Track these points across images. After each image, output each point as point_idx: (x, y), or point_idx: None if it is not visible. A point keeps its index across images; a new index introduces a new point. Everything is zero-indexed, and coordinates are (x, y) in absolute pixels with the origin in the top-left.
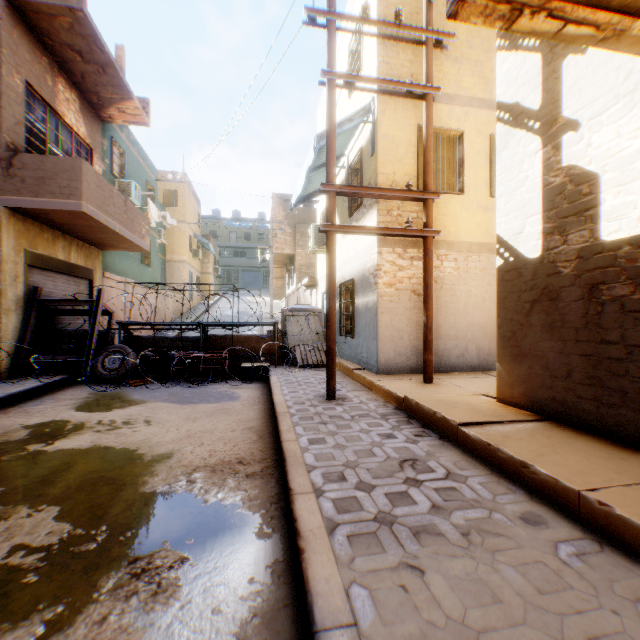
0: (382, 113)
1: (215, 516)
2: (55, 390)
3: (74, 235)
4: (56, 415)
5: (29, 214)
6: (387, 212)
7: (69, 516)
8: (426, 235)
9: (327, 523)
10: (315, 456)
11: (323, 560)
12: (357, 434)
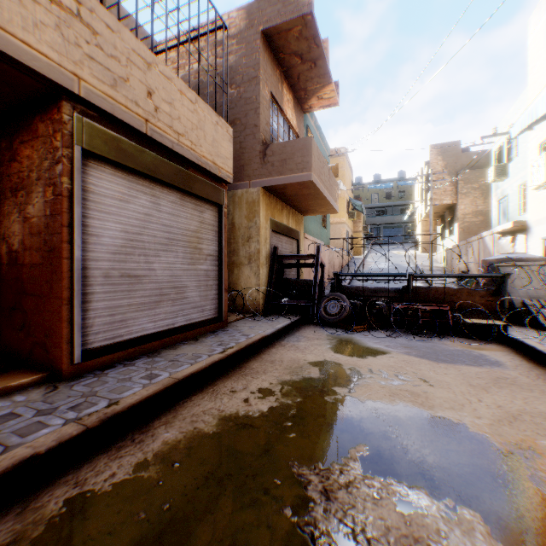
0: None
1: None
2: (296, 328)
3: (291, 205)
4: (321, 354)
5: (272, 191)
6: None
7: (515, 542)
8: None
9: None
10: None
11: None
12: None
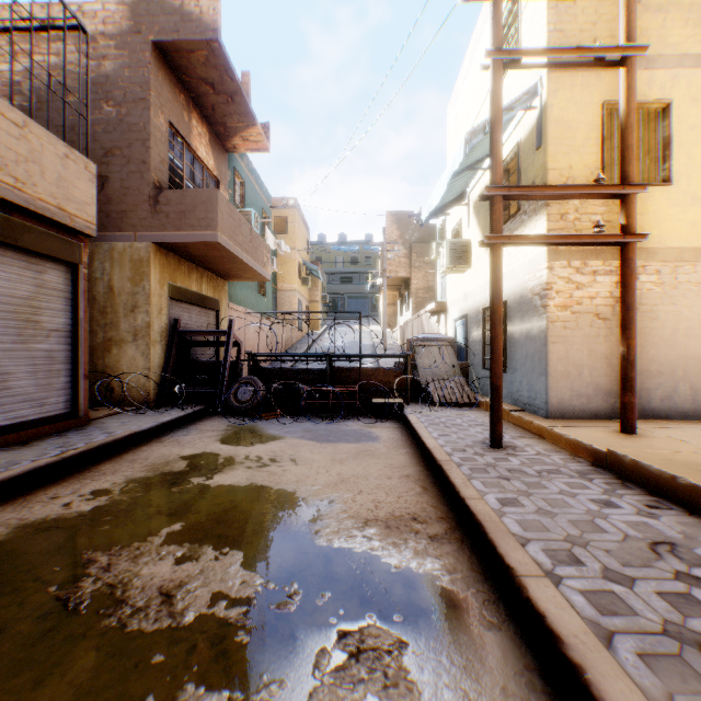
0: (553, 94)
1: (415, 588)
2: (194, 420)
3: (204, 267)
4: (204, 447)
5: (170, 248)
6: (560, 217)
7: (254, 564)
8: (625, 241)
9: (593, 628)
10: (519, 523)
11: (622, 689)
12: (559, 497)
